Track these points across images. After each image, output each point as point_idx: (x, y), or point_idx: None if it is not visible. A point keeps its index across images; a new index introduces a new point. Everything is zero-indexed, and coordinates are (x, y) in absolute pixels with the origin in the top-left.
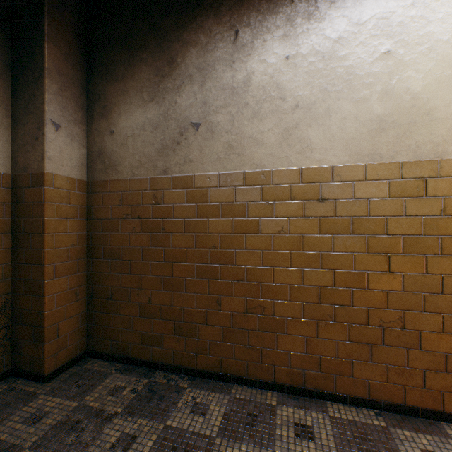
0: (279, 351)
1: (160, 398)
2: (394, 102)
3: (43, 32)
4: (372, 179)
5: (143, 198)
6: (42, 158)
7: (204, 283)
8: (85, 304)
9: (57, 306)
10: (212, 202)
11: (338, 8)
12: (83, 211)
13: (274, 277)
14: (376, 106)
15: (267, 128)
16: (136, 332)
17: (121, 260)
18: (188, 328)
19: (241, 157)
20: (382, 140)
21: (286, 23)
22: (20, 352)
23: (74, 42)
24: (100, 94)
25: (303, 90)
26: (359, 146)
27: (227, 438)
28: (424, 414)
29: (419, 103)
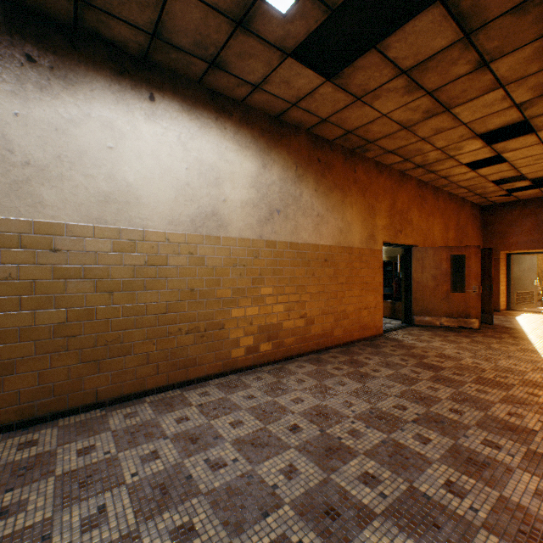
0: (7, 393)
1: None
2: (116, 185)
3: None
4: (100, 238)
5: None
6: None
7: None
8: None
9: None
10: None
11: (72, 96)
12: None
13: (0, 323)
14: (103, 184)
15: None
16: None
17: None
18: None
19: None
20: (108, 210)
21: (16, 81)
22: None
23: None
24: None
25: (36, 151)
26: (90, 211)
27: None
28: (136, 396)
29: (133, 190)
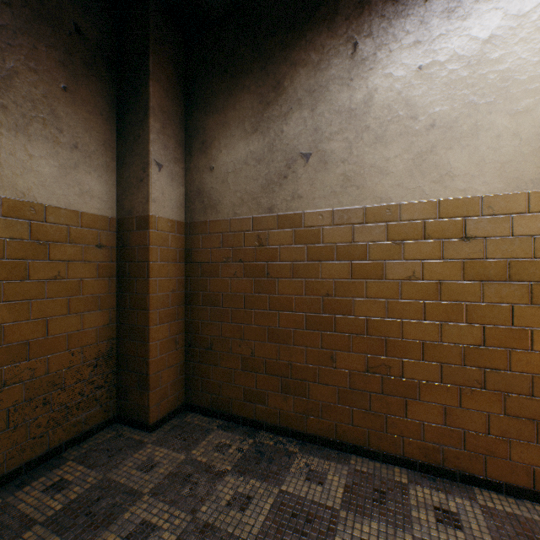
0: (409, 420)
1: (270, 461)
2: None
3: (148, 70)
4: (538, 211)
5: (245, 239)
6: (146, 200)
7: (315, 336)
8: (184, 353)
9: (160, 353)
10: (325, 243)
11: None
12: (182, 254)
13: (402, 332)
14: None
15: (393, 155)
16: (238, 387)
17: (221, 308)
18: (296, 385)
19: (361, 189)
20: None
21: (418, 27)
22: (125, 399)
23: (174, 76)
24: (199, 129)
25: (441, 106)
26: (520, 170)
27: (353, 513)
28: None
29: None
